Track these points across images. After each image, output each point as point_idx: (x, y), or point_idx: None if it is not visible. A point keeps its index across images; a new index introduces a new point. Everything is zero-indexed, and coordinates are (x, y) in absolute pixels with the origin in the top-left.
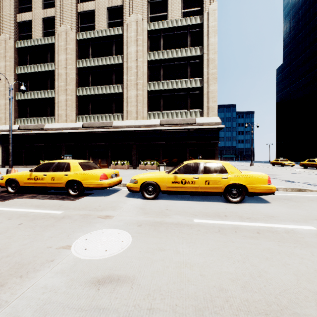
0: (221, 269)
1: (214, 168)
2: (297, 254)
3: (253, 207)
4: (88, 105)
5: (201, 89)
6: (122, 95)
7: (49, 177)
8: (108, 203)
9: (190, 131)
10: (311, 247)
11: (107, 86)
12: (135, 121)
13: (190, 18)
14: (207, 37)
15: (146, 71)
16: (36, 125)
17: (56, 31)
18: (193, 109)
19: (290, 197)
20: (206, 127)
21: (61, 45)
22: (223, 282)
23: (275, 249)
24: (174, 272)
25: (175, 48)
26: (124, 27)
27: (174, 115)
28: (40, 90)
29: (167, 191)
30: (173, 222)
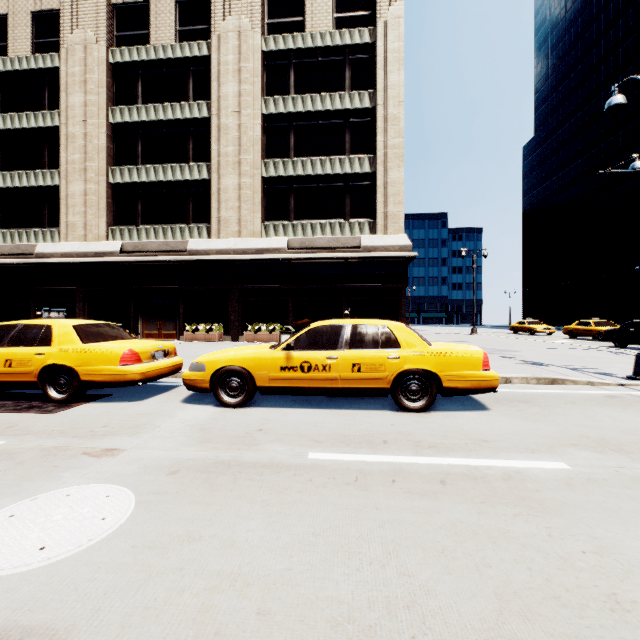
0: (320, 591)
1: (372, 336)
2: (515, 535)
3: (451, 420)
4: (136, 204)
5: (373, 178)
6: (209, 185)
7: (0, 358)
8: (132, 417)
9: (350, 263)
10: (551, 516)
11: (176, 165)
12: (236, 241)
13: (350, 31)
14: (384, 73)
15: (260, 137)
16: (17, 245)
17: (63, 42)
18: (357, 218)
19: (531, 396)
20: (381, 255)
21: (74, 74)
22: (308, 633)
23: (468, 524)
24: (191, 608)
25: (319, 91)
26: (212, 42)
27: (317, 230)
28: (27, 169)
29: (271, 388)
30: (258, 460)
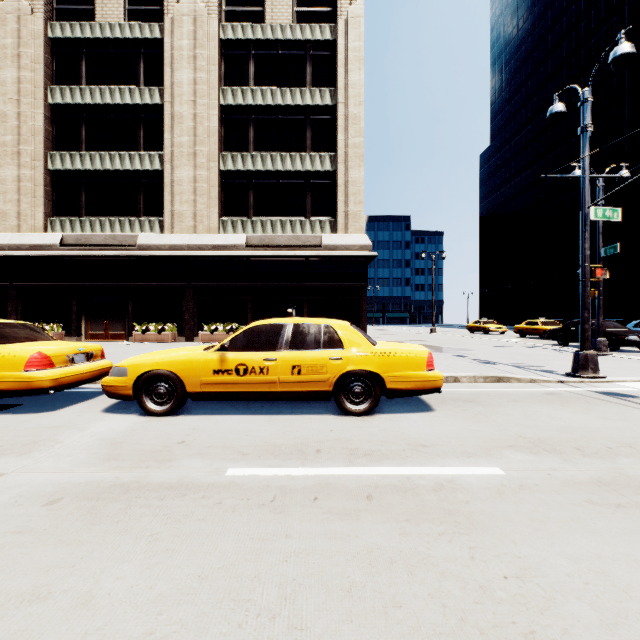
0: None
1: (314, 335)
2: (436, 560)
3: (393, 423)
4: (79, 194)
5: (334, 177)
6: (162, 176)
7: None
8: (32, 432)
9: (310, 261)
10: (477, 533)
11: (124, 153)
12: (191, 236)
13: (311, 26)
14: (344, 71)
15: (217, 128)
16: None
17: None
18: (318, 217)
19: (477, 395)
20: (342, 254)
21: (5, 46)
22: None
23: (386, 549)
24: None
25: (279, 85)
26: (164, 24)
27: (277, 227)
28: None
29: (203, 393)
30: (166, 480)
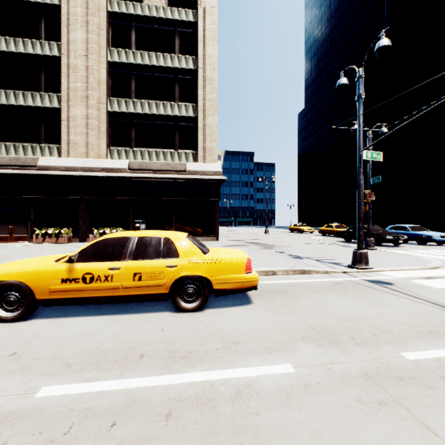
0: None
1: (155, 247)
2: None
3: (217, 318)
4: None
5: (196, 121)
6: (60, 113)
7: None
8: None
9: (178, 182)
10: None
11: (27, 92)
12: (83, 160)
13: (178, 10)
14: (203, 45)
15: (105, 78)
16: None
17: None
18: (184, 150)
19: (286, 287)
20: (201, 177)
21: None
22: None
23: None
24: None
25: (155, 50)
26: None
27: (153, 156)
28: None
29: (52, 300)
30: None
